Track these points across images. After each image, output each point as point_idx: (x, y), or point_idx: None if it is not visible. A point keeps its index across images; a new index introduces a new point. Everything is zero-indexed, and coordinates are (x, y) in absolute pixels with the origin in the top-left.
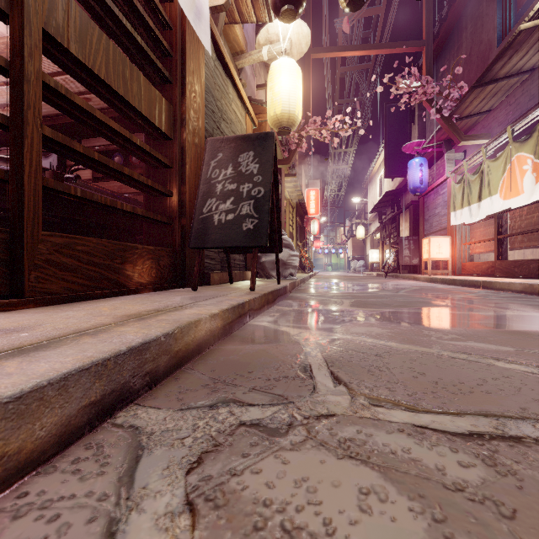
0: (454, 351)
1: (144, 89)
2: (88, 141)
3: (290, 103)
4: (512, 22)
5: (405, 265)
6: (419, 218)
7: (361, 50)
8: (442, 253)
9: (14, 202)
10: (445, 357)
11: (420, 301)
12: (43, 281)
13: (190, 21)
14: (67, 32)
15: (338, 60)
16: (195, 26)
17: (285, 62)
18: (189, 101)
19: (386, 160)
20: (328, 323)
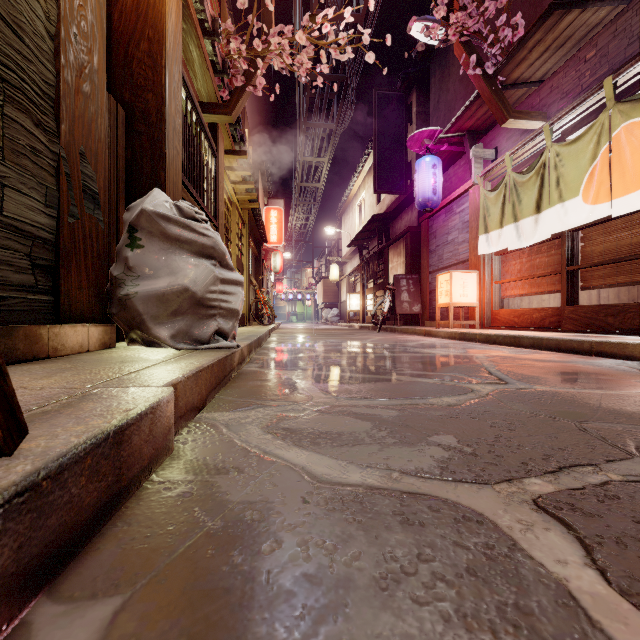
0: None
1: None
2: None
3: None
4: None
5: (401, 314)
6: (422, 249)
7: None
8: (467, 295)
9: None
10: None
11: None
12: None
13: None
14: None
15: None
16: None
17: None
18: None
19: (377, 168)
20: None
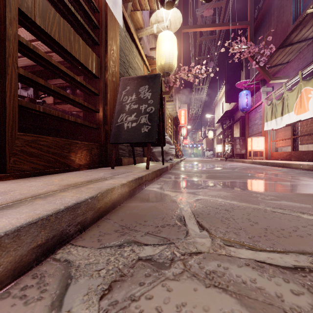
0: (274, 207)
1: (82, 47)
2: (51, 81)
3: (170, 57)
4: (301, 9)
5: (237, 154)
6: (245, 126)
7: (211, 27)
8: (259, 146)
9: (0, 114)
10: (269, 211)
11: (248, 175)
12: (18, 163)
13: (110, 6)
14: (34, 11)
15: (197, 33)
16: (113, 10)
17: (167, 33)
18: (110, 55)
19: (226, 92)
20: (194, 189)
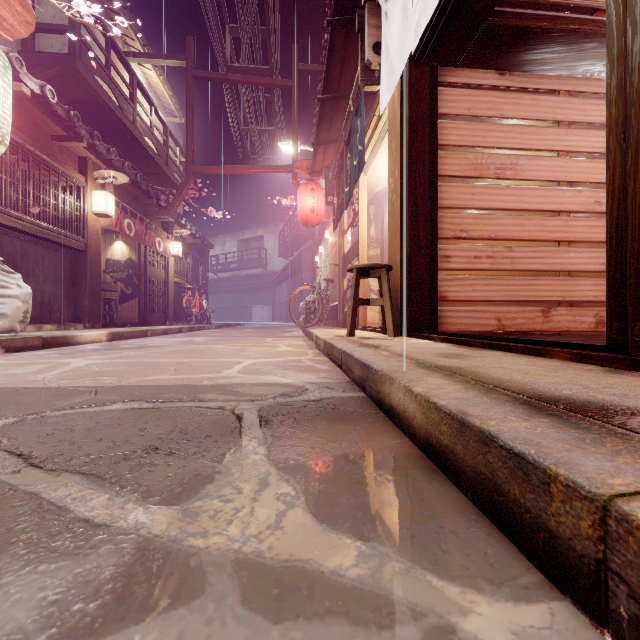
0: None
1: None
2: None
3: None
4: None
5: None
6: None
7: None
8: None
9: None
10: (42, 458)
11: None
12: None
13: None
14: None
15: None
16: None
17: None
18: None
19: None
20: None
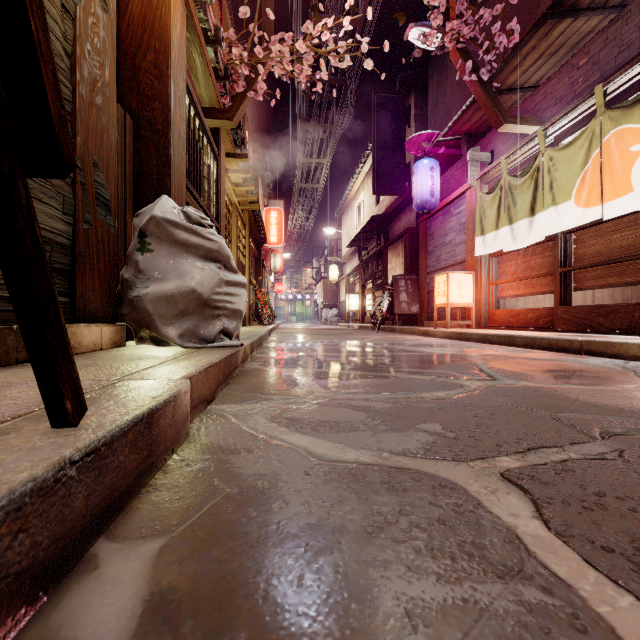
0: None
1: None
2: None
3: None
4: None
5: (400, 314)
6: (420, 250)
7: None
8: (464, 295)
9: None
10: None
11: None
12: None
13: None
14: None
15: None
16: None
17: None
18: None
19: (376, 170)
20: None
